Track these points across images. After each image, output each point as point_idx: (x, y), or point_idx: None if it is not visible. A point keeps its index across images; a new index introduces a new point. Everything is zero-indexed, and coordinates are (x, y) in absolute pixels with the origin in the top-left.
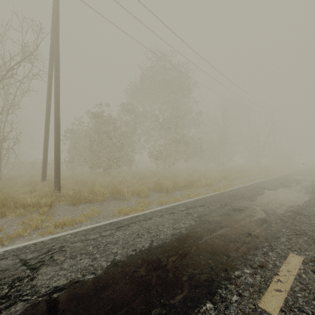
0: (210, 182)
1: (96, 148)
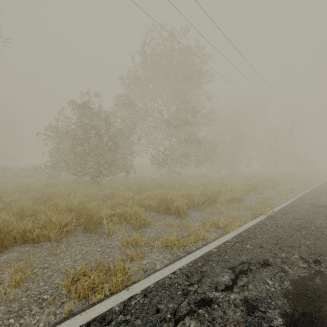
0: (239, 196)
1: (82, 150)
